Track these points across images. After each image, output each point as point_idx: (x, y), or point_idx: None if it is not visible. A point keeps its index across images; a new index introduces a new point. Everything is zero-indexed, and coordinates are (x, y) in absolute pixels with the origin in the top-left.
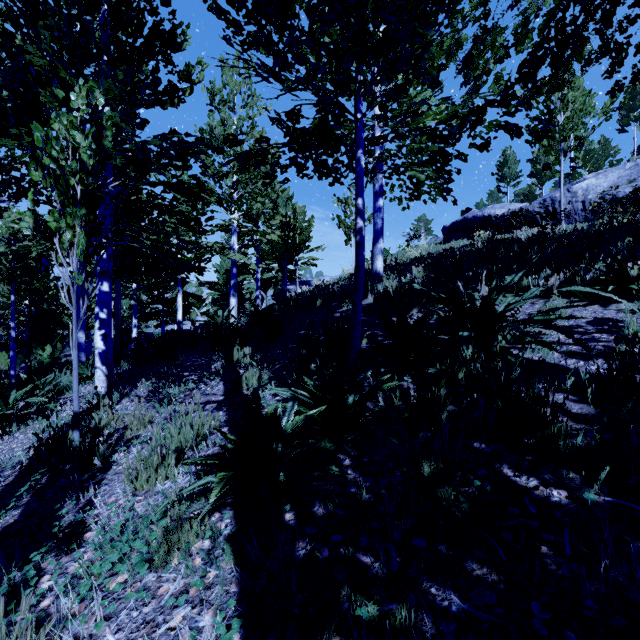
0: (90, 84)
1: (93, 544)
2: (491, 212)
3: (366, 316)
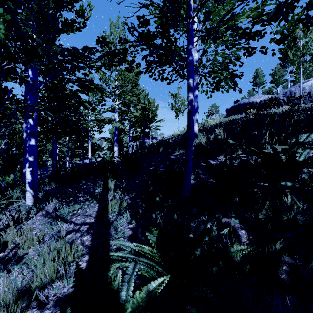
0: None
1: None
2: (254, 100)
3: None
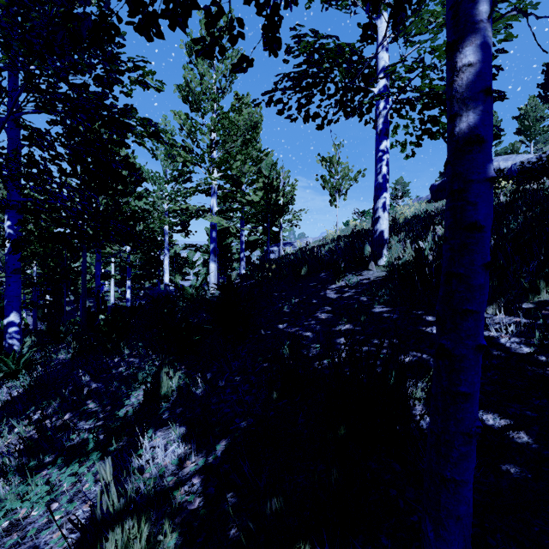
0: None
1: None
2: (494, 165)
3: (381, 305)
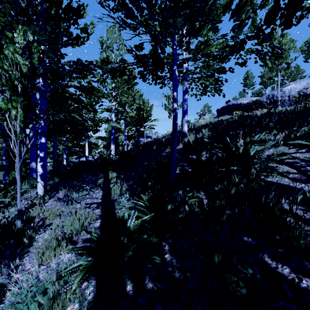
0: (24, 28)
1: (6, 304)
2: (241, 102)
3: (178, 155)
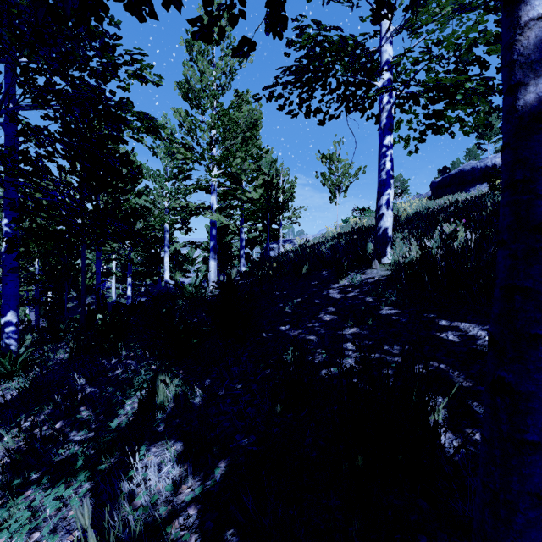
0: None
1: None
2: (496, 161)
3: (389, 307)
